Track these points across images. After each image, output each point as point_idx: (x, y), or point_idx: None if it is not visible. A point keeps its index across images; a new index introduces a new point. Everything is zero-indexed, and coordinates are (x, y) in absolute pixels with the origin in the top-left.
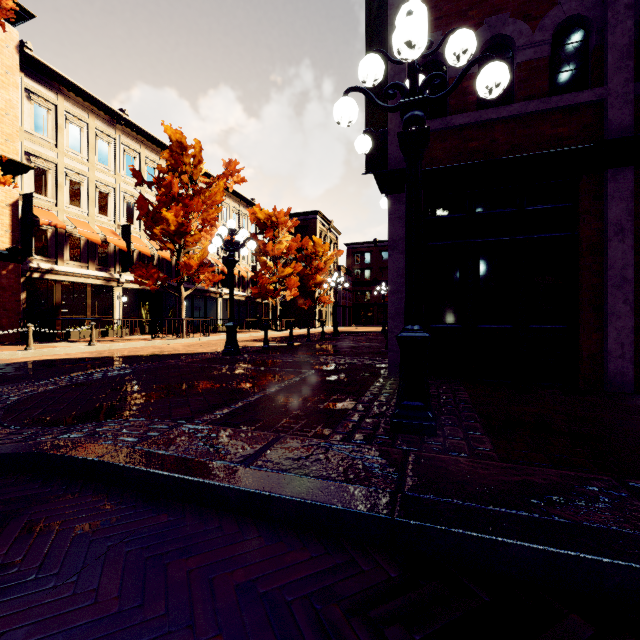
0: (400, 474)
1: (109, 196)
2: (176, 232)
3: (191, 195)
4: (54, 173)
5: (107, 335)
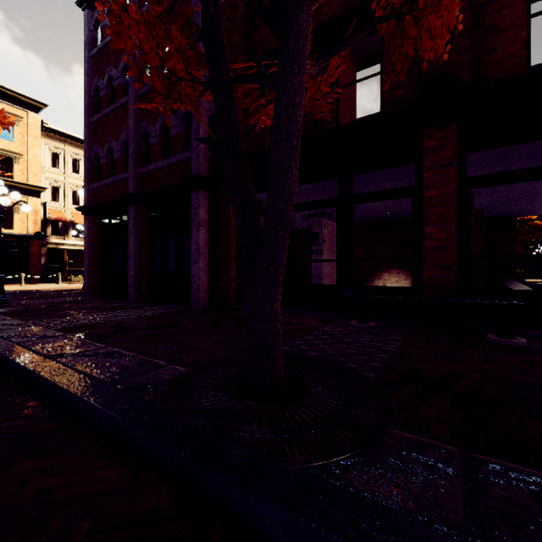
0: None
1: None
2: None
3: None
4: (63, 188)
5: None
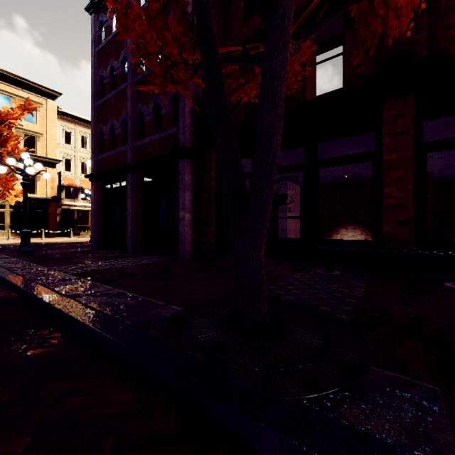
0: None
1: None
2: None
3: None
4: (74, 160)
5: None
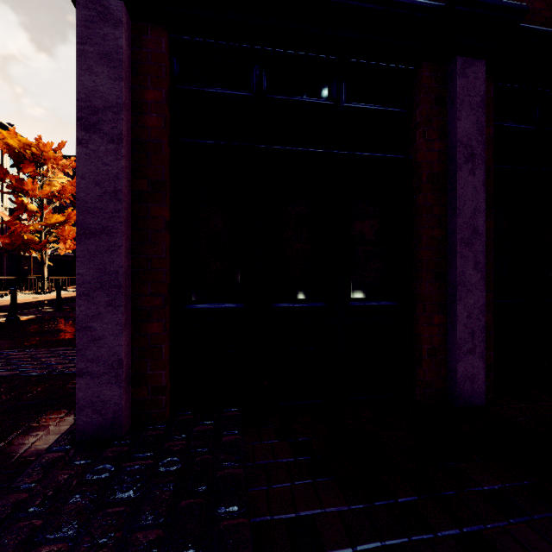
0: None
1: None
2: None
3: None
4: None
5: None
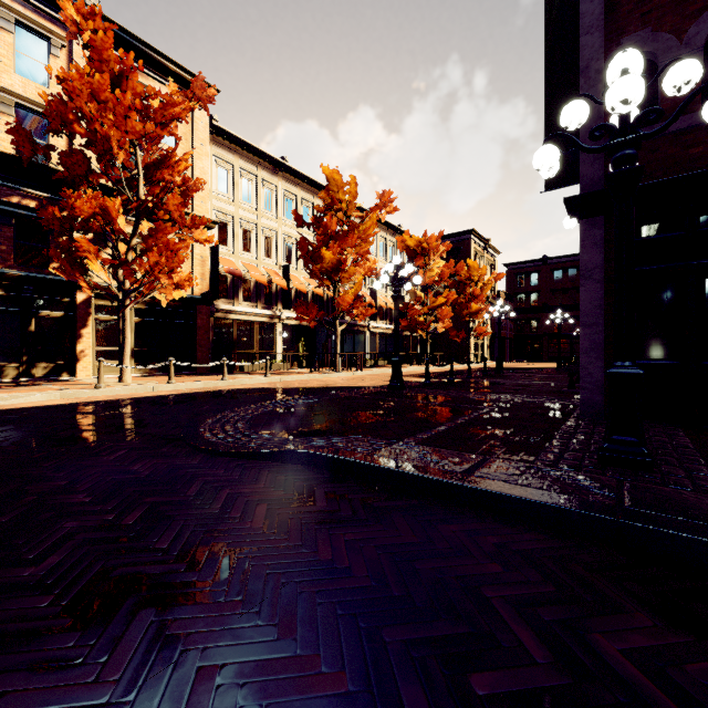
0: (617, 495)
1: (272, 240)
2: (333, 269)
3: (346, 231)
4: (232, 225)
5: (271, 368)
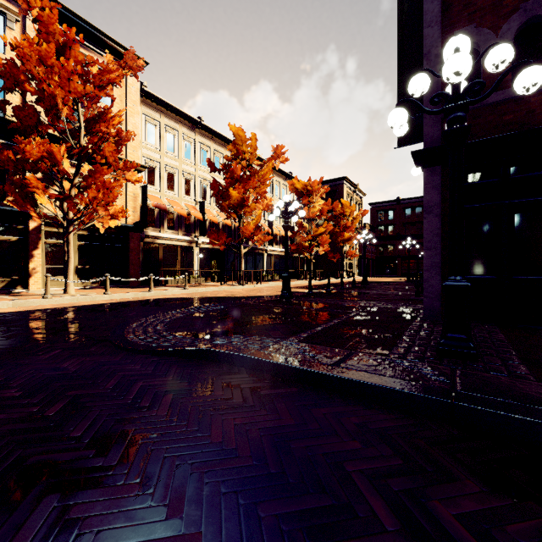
0: (451, 381)
1: (191, 181)
2: (238, 205)
3: (248, 176)
4: (158, 169)
5: (190, 282)
